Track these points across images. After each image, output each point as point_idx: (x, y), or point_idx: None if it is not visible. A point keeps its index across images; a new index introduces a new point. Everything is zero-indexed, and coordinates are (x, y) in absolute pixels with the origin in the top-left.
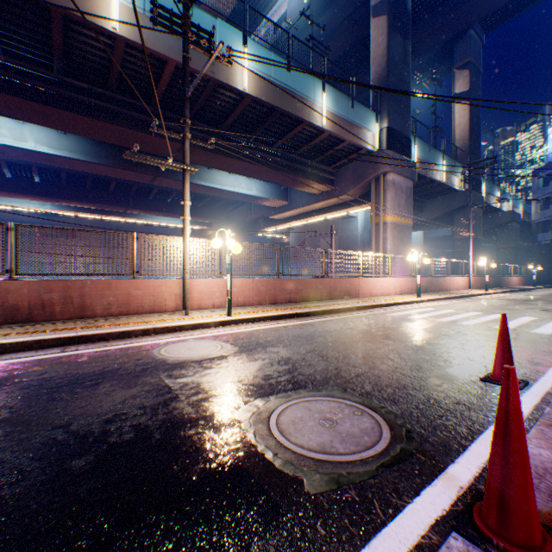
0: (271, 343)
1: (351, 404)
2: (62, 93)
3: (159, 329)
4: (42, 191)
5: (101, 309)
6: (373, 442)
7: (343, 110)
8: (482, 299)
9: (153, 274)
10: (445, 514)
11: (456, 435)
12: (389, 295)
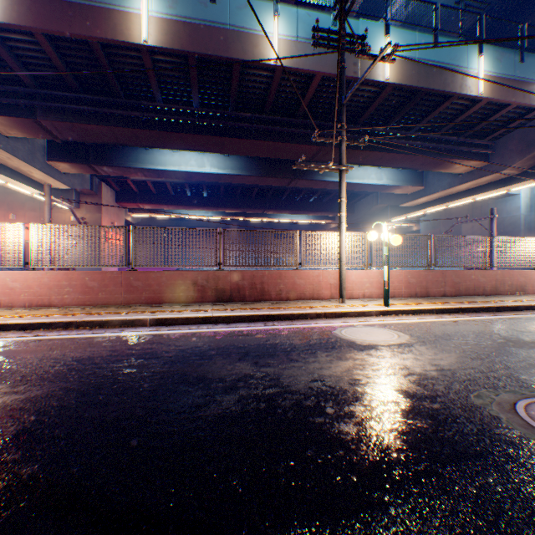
0: (451, 337)
1: None
2: (233, 125)
3: (327, 314)
4: (207, 202)
5: (274, 294)
6: None
7: (507, 68)
8: None
9: (312, 266)
10: None
11: None
12: None
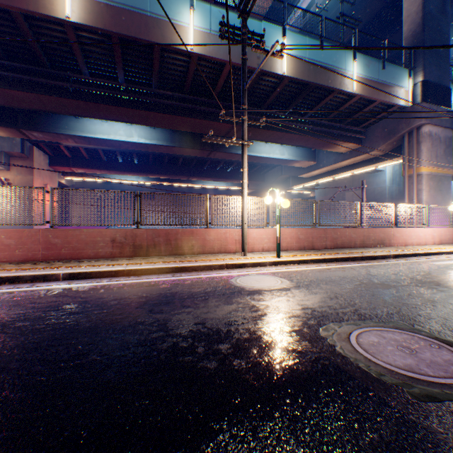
0: (321, 281)
1: (424, 338)
2: (156, 101)
3: (229, 265)
4: (138, 169)
5: (187, 249)
6: None
7: (374, 73)
8: None
9: (220, 225)
10: None
11: None
12: (426, 245)
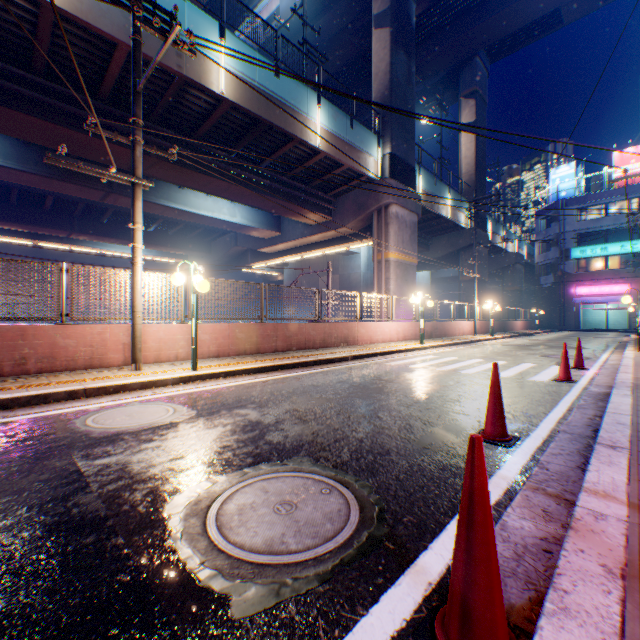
0: (241, 404)
1: (321, 479)
2: None
3: (92, 391)
4: None
5: (10, 365)
6: (335, 531)
7: (342, 130)
8: (487, 345)
9: (91, 318)
10: (405, 626)
11: (436, 510)
12: (391, 341)
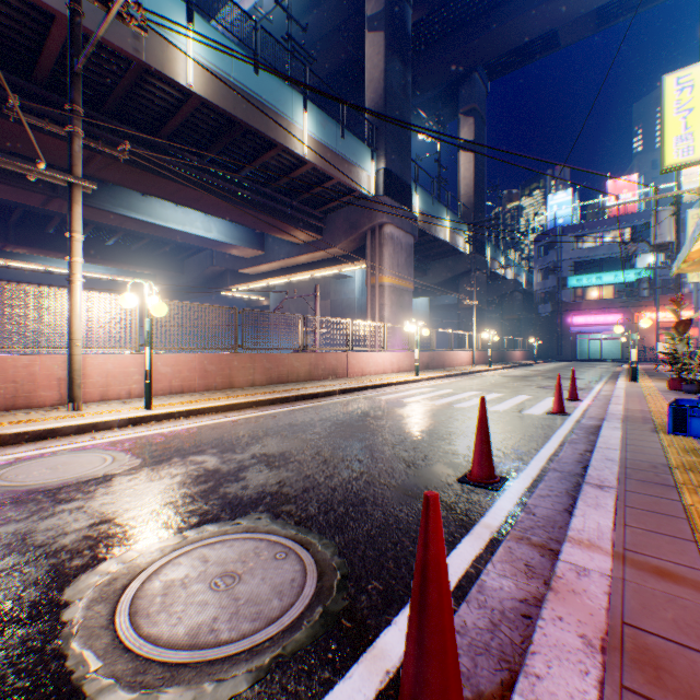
0: (199, 449)
1: (277, 540)
2: None
3: (8, 438)
4: None
5: None
6: (283, 609)
7: (331, 139)
8: (484, 376)
9: (15, 347)
10: None
11: (408, 573)
12: (385, 373)
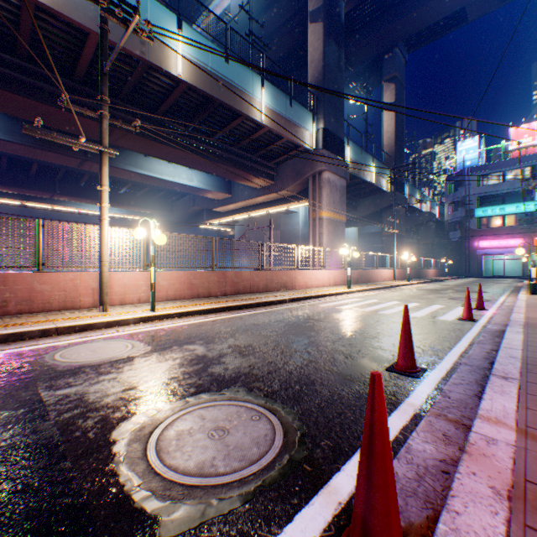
0: (190, 340)
1: (252, 407)
2: None
3: (63, 329)
4: None
5: None
6: (260, 455)
7: (282, 108)
8: (404, 289)
9: (65, 267)
10: None
11: (350, 435)
12: (324, 286)
